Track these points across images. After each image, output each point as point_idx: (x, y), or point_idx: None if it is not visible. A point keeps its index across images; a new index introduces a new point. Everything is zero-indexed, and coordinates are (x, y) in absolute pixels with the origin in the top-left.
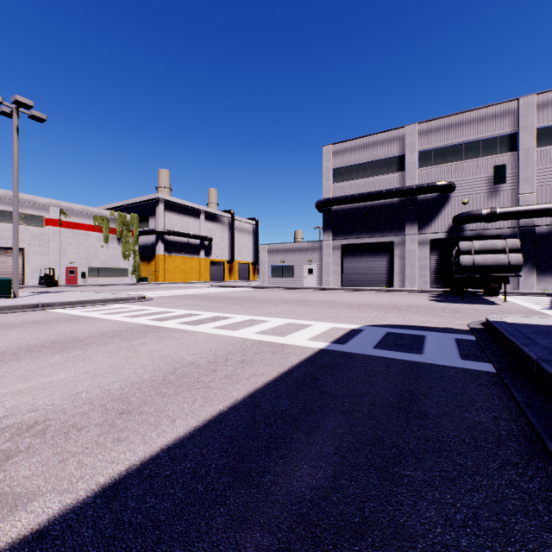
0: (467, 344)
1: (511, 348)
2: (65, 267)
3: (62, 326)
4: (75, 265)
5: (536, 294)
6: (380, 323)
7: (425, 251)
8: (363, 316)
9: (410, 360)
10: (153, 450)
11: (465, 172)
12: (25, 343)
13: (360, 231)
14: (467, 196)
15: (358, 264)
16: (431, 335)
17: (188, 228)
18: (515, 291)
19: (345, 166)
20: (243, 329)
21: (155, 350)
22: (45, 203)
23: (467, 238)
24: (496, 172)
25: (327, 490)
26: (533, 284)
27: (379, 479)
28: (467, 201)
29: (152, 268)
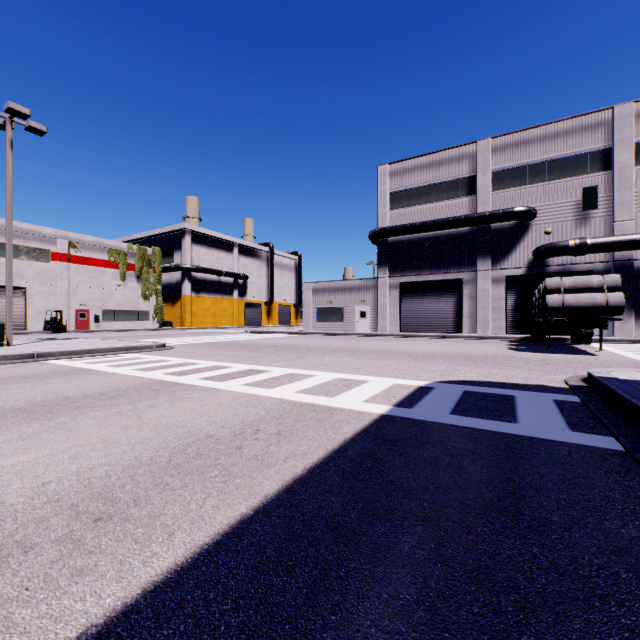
0: (573, 408)
1: (636, 414)
2: (74, 310)
3: (55, 382)
4: (87, 307)
5: (636, 342)
6: (454, 379)
7: (500, 290)
8: (431, 370)
9: (503, 431)
10: (129, 594)
11: (548, 196)
12: None
13: (423, 267)
14: (550, 224)
15: (419, 306)
16: (522, 395)
17: (219, 263)
18: (609, 337)
19: (404, 189)
20: (281, 387)
21: (165, 416)
22: (51, 234)
23: (551, 274)
24: (586, 195)
25: None
26: (631, 329)
27: None
28: (551, 230)
29: (177, 311)
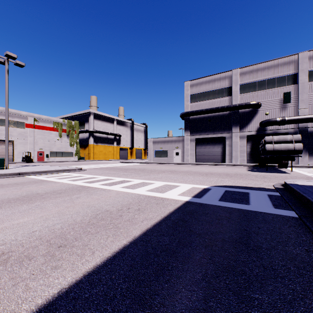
0: (276, 198)
1: (305, 201)
2: (37, 151)
3: (31, 186)
4: (42, 150)
5: (309, 167)
6: (220, 185)
7: (244, 142)
8: (210, 180)
9: (243, 208)
10: (78, 276)
11: (267, 96)
12: (7, 197)
13: (206, 130)
14: (268, 110)
15: (204, 149)
16: (252, 192)
17: (107, 129)
18: (296, 165)
19: (197, 93)
20: (139, 188)
21: (85, 202)
22: (25, 114)
23: (268, 134)
24: (285, 96)
25: (200, 311)
26: (307, 161)
27: (236, 302)
28: (268, 113)
29: (86, 152)
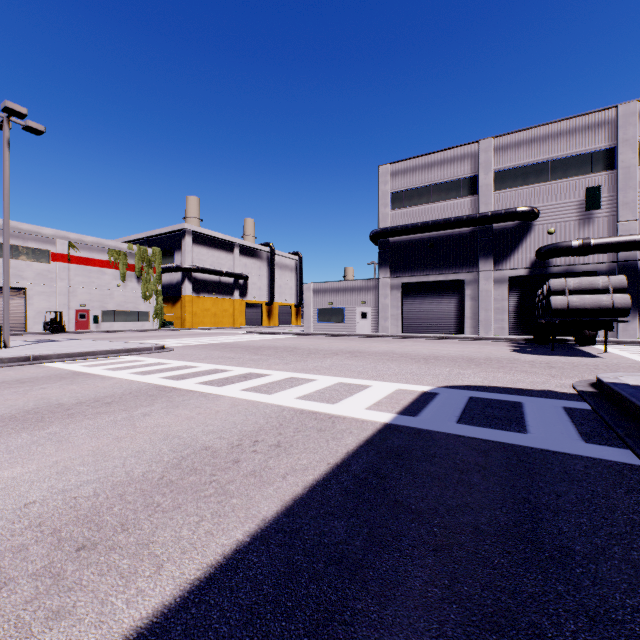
0: (583, 416)
1: None
2: (74, 310)
3: (50, 387)
4: (86, 307)
5: None
6: (458, 384)
7: (502, 291)
8: (434, 374)
9: (513, 443)
10: None
11: (551, 196)
12: None
13: (424, 267)
14: (553, 224)
15: (421, 306)
16: (529, 401)
17: (220, 264)
18: (613, 339)
19: (405, 189)
20: (281, 393)
21: (160, 425)
22: (51, 234)
23: (554, 275)
24: (589, 195)
25: None
26: (635, 330)
27: None
28: (554, 230)
29: (177, 311)
